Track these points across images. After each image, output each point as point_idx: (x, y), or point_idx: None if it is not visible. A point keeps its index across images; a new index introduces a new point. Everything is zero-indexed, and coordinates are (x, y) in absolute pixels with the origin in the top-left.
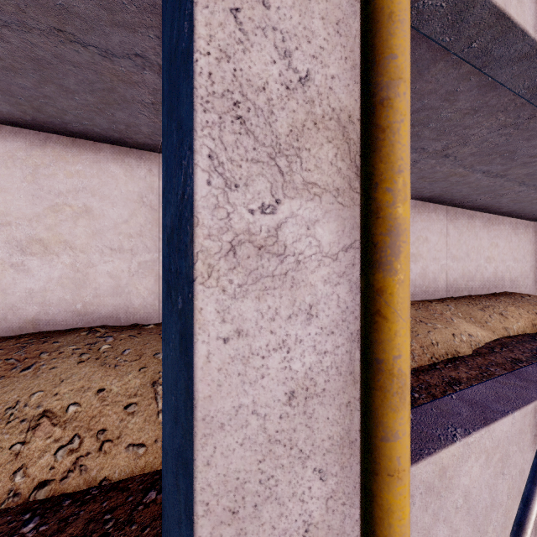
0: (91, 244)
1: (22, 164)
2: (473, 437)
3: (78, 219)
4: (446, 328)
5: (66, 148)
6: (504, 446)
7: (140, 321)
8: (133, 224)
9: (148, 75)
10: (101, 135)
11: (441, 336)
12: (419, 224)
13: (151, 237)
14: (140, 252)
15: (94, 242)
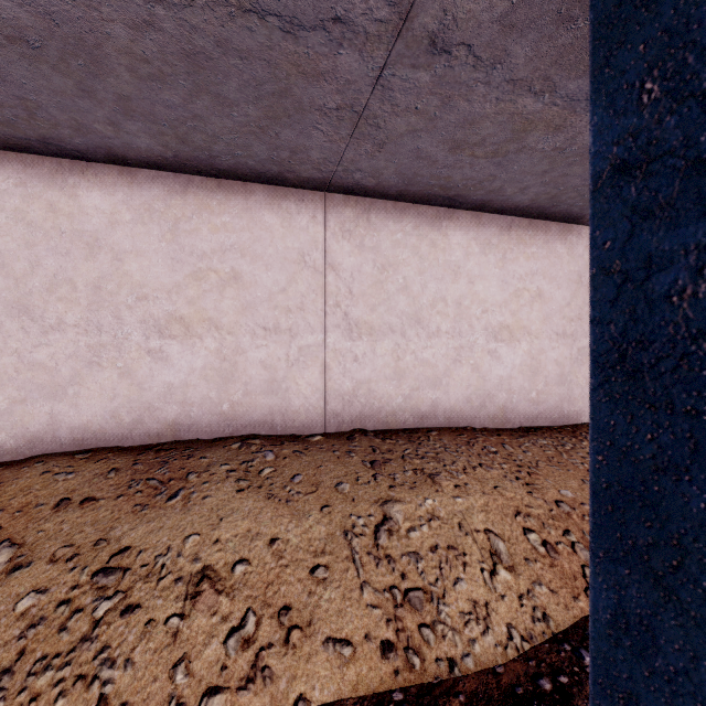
0: (240, 322)
1: (160, 219)
2: None
3: (225, 289)
4: None
5: (211, 193)
6: None
7: (301, 430)
8: (292, 293)
9: (343, 58)
10: (255, 171)
11: None
12: None
13: (315, 312)
14: (301, 333)
15: (244, 319)
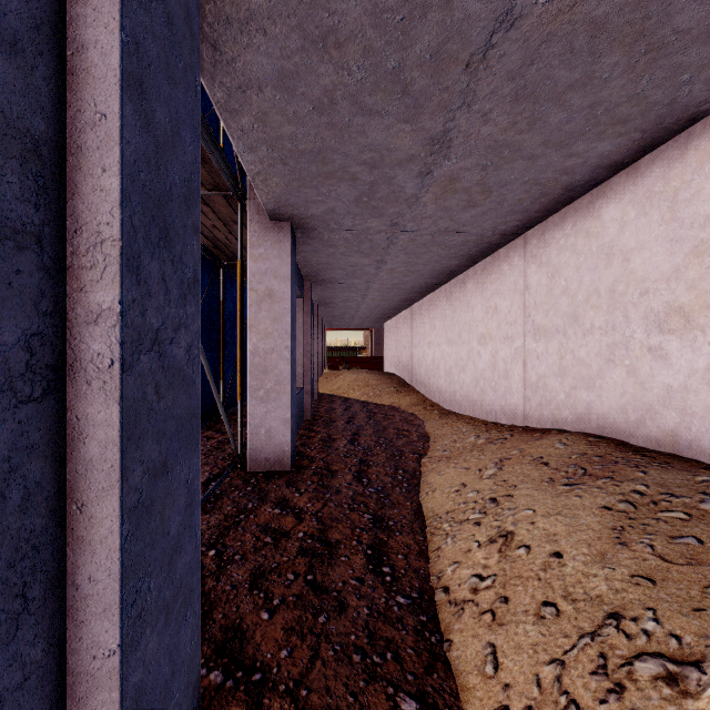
0: None
1: (659, 201)
2: None
3: None
4: None
5: None
6: None
7: None
8: None
9: None
10: None
11: None
12: None
13: None
14: None
15: None
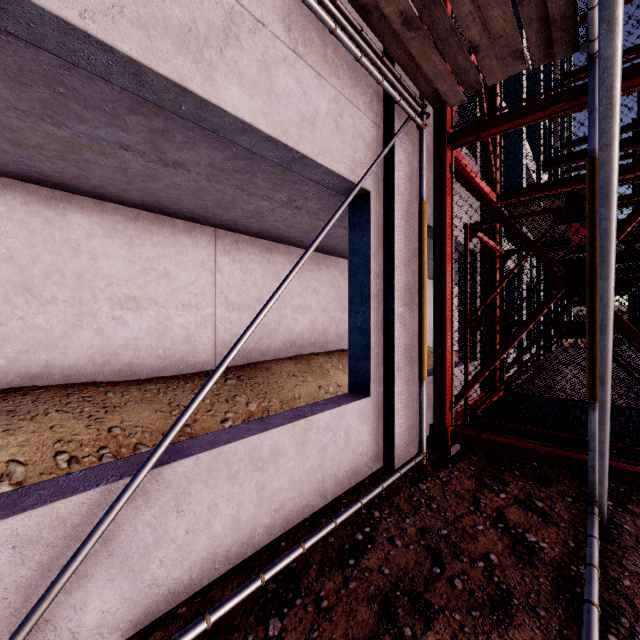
0: None
1: None
2: (121, 483)
3: None
4: (316, 381)
5: None
6: (181, 486)
7: None
8: None
9: None
10: None
11: (307, 389)
12: (308, 274)
13: None
14: None
15: None
